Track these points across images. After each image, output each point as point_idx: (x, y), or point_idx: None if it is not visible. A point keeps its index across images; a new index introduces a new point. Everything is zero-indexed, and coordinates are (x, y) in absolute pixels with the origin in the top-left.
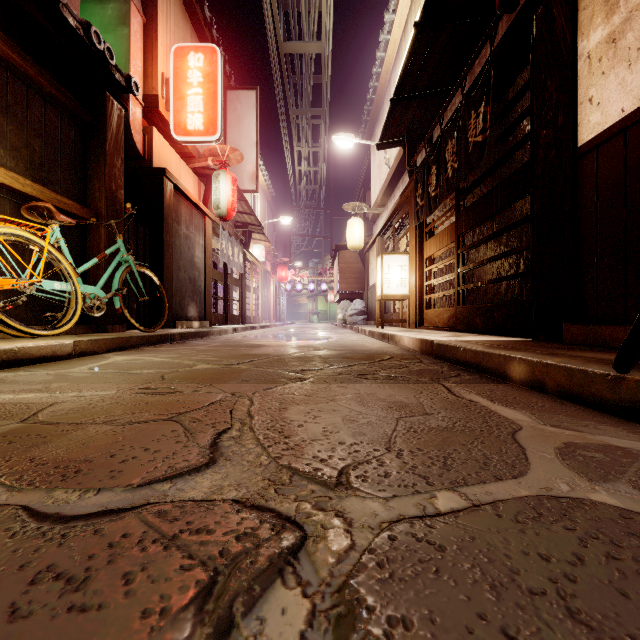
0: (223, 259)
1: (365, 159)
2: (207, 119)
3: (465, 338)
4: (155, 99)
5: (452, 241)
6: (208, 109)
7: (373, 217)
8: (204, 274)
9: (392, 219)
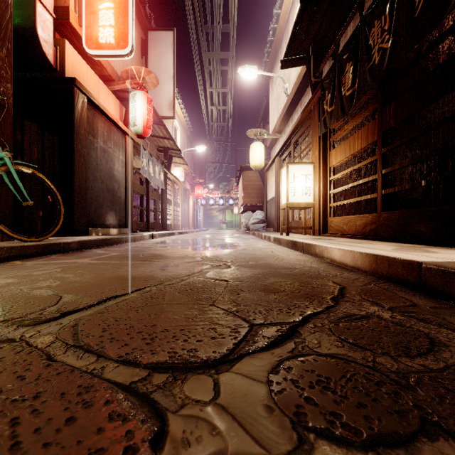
0: (144, 175)
1: (263, 100)
2: (118, 33)
3: (453, 255)
4: (66, 11)
5: (369, 143)
6: (119, 23)
7: (271, 143)
8: (124, 186)
9: (291, 138)
